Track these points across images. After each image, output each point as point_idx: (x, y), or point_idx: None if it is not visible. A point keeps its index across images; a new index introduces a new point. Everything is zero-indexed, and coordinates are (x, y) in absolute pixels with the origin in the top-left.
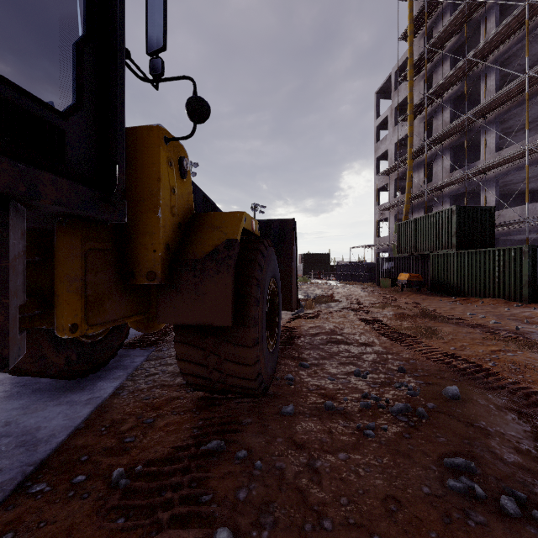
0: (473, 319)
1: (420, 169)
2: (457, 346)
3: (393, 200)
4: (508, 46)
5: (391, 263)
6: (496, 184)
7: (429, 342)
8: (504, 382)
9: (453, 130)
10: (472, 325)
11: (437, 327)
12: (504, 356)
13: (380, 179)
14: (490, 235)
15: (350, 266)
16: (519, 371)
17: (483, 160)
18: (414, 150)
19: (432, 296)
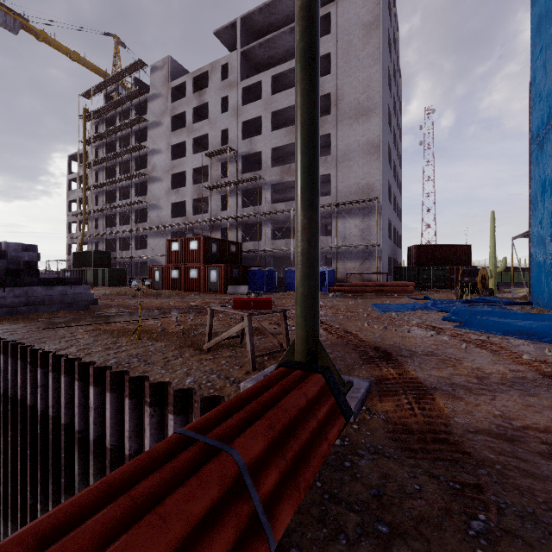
0: None
1: (93, 220)
2: None
3: (79, 233)
4: (123, 184)
5: (70, 273)
6: (120, 239)
7: None
8: None
9: (104, 209)
10: None
11: None
12: None
13: (71, 216)
14: (109, 263)
15: (46, 274)
16: None
17: (116, 228)
18: (87, 211)
19: None
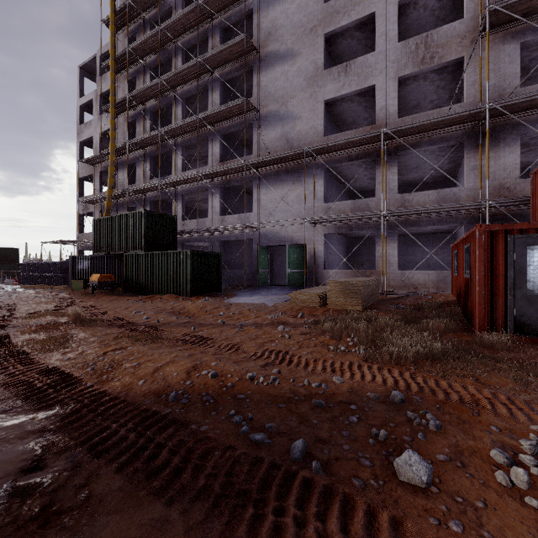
0: (133, 317)
1: (125, 168)
2: (75, 355)
3: (99, 194)
4: (190, 88)
5: (87, 262)
6: (182, 198)
7: (46, 356)
8: (78, 389)
9: (152, 140)
10: (123, 324)
11: (77, 334)
12: (111, 356)
13: (84, 167)
14: (174, 240)
15: (40, 266)
16: (110, 370)
17: (174, 176)
18: (117, 146)
19: (123, 296)
